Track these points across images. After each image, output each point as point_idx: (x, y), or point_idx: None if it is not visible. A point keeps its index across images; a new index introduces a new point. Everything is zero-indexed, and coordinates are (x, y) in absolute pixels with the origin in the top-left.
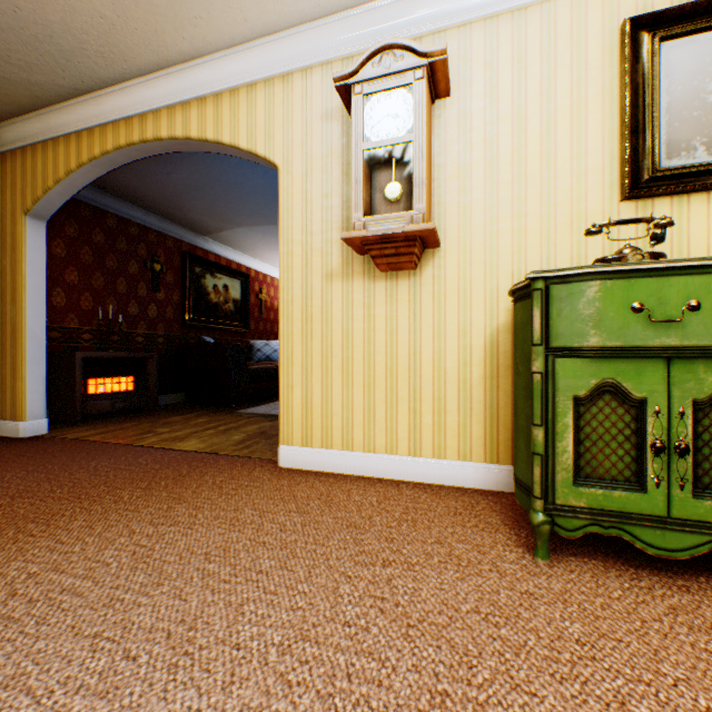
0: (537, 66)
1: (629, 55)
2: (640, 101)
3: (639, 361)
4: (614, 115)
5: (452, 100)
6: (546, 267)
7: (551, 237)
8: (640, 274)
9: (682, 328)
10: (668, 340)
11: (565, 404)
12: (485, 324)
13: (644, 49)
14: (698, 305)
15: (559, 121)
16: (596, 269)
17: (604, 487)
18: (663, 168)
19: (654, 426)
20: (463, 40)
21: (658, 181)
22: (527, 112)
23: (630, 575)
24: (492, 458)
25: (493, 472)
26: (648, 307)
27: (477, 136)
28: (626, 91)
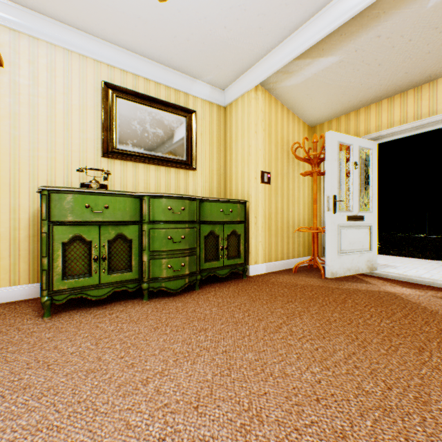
0: (63, 79)
1: (104, 96)
2: (109, 118)
3: (90, 226)
4: (100, 119)
5: (6, 70)
6: (68, 180)
7: (70, 166)
8: (90, 193)
9: (104, 215)
10: (99, 219)
11: (59, 246)
12: (30, 206)
13: (111, 97)
14: (109, 207)
15: (74, 111)
16: (72, 189)
17: (77, 278)
18: (118, 148)
19: (96, 251)
20: (14, 39)
21: (116, 153)
22: (57, 99)
23: (87, 310)
24: (35, 280)
25: (35, 287)
26: (92, 206)
27: (25, 99)
28: (103, 112)
